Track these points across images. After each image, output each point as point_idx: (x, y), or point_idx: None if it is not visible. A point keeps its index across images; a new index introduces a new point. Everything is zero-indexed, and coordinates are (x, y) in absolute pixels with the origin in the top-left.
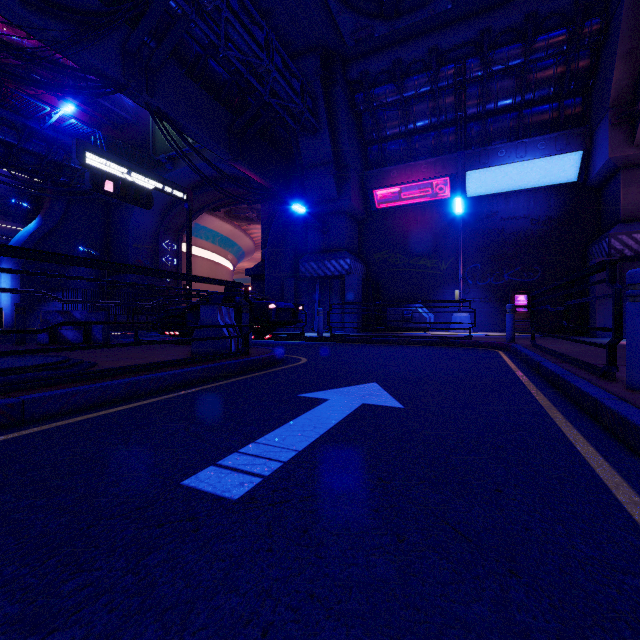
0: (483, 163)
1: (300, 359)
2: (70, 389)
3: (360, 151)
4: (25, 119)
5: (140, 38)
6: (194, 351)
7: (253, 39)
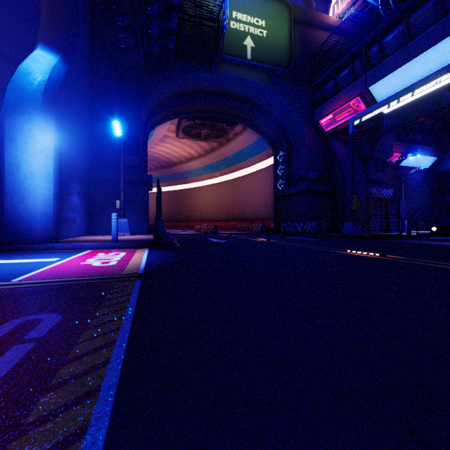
0: (414, 152)
1: None
2: None
3: None
4: None
5: None
6: None
7: None
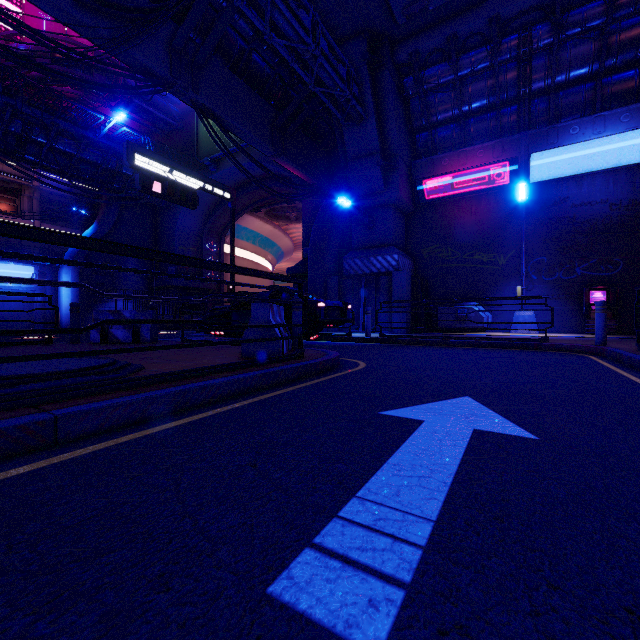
0: (551, 143)
1: (357, 363)
2: (111, 401)
3: (408, 139)
4: (83, 130)
5: (186, 33)
6: (244, 353)
7: (299, 24)
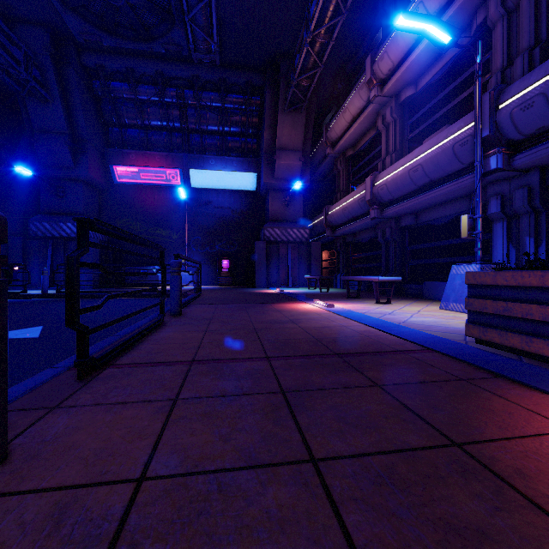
0: (201, 166)
1: None
2: None
3: (100, 129)
4: None
5: None
6: None
7: None
